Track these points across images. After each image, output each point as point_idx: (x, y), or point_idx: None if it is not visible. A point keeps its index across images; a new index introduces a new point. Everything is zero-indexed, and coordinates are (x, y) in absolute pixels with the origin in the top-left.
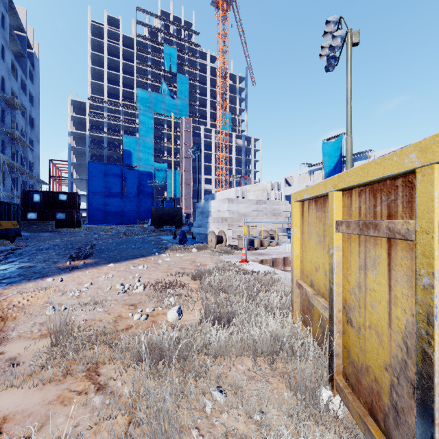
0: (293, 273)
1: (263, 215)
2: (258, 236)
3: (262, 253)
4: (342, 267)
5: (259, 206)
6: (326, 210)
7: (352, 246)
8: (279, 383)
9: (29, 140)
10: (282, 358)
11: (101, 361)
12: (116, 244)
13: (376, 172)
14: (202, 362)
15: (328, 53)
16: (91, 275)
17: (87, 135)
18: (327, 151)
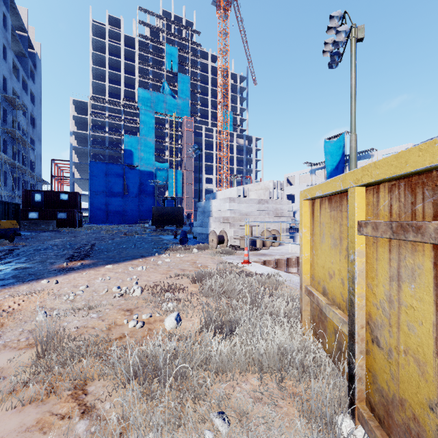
0: (302, 278)
1: (265, 214)
2: (261, 236)
3: (264, 254)
4: (365, 276)
5: (261, 205)
6: (343, 209)
7: (380, 252)
8: (289, 406)
9: (31, 140)
10: (291, 375)
11: (90, 377)
12: (116, 244)
13: (421, 160)
14: (202, 380)
15: (332, 50)
16: (88, 277)
17: (89, 135)
18: (329, 150)
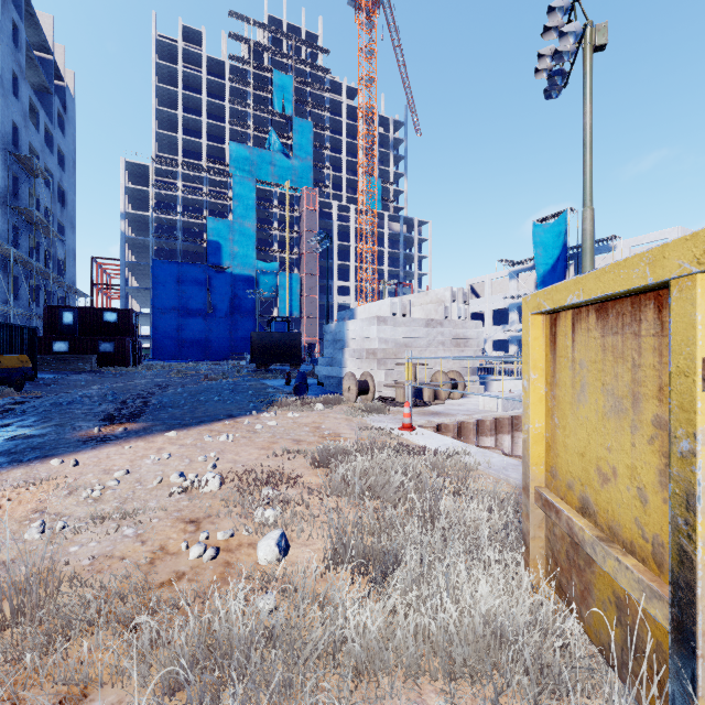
0: (530, 473)
1: (438, 345)
2: (433, 382)
3: (438, 412)
4: None
5: (431, 329)
6: (643, 332)
7: None
8: None
9: (59, 227)
10: (516, 688)
11: (96, 676)
12: (189, 394)
13: None
14: (325, 696)
15: (551, 67)
16: (132, 453)
17: (151, 218)
18: (541, 240)
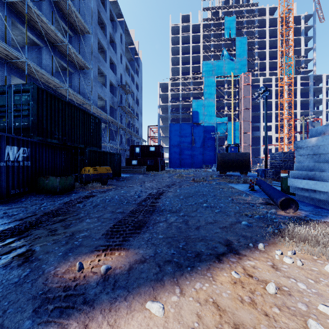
0: None
1: None
2: None
3: None
4: None
5: None
6: None
7: None
8: None
9: (136, 114)
10: None
11: None
12: (184, 197)
13: None
14: None
15: None
16: None
17: (169, 105)
18: None
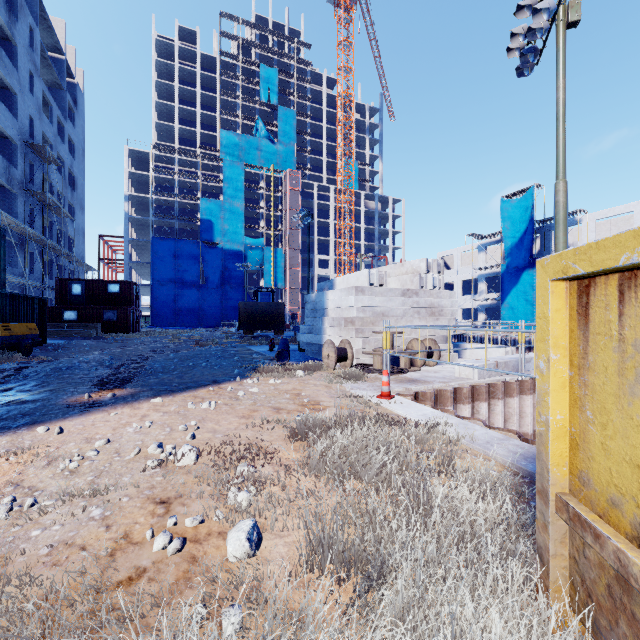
0: (550, 476)
1: (414, 313)
2: (410, 351)
3: (414, 379)
4: None
5: (407, 299)
6: None
7: None
8: None
9: (70, 208)
10: None
11: None
12: (179, 360)
13: None
14: None
15: (523, 45)
16: (116, 421)
17: (151, 199)
18: (509, 215)
